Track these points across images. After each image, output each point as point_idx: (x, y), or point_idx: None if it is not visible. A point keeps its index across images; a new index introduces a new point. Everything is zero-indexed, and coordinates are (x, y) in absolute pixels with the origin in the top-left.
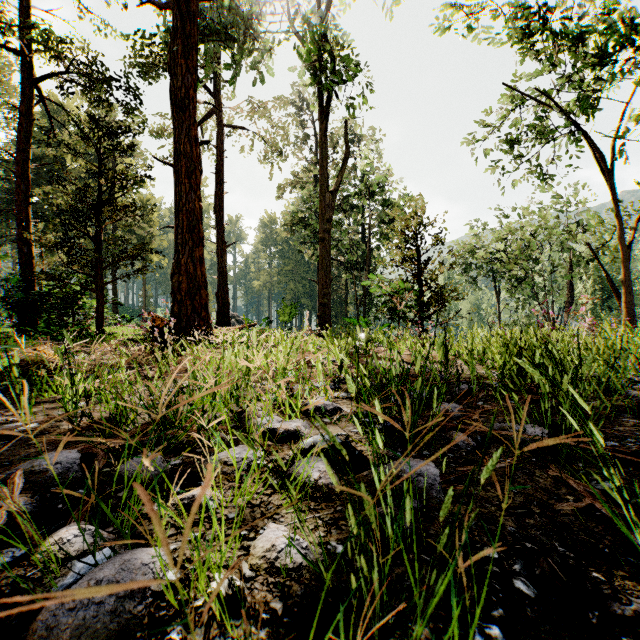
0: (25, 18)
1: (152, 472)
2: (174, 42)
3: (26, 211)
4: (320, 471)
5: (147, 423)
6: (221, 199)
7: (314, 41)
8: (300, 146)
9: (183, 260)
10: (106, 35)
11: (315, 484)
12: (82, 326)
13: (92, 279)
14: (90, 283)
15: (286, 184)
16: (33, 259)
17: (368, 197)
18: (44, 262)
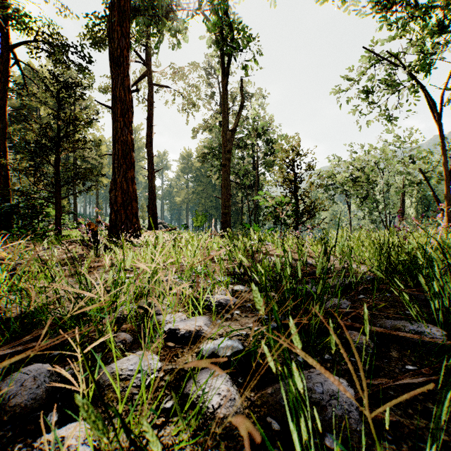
0: (3, 1)
1: (27, 396)
2: (112, 14)
3: (4, 144)
4: (220, 395)
5: (51, 324)
6: (151, 137)
7: (218, 15)
8: (209, 101)
9: (118, 179)
10: (66, 16)
11: (213, 414)
12: (45, 230)
13: (53, 195)
14: (51, 197)
15: (198, 128)
16: (9, 180)
17: (257, 137)
18: (21, 183)
